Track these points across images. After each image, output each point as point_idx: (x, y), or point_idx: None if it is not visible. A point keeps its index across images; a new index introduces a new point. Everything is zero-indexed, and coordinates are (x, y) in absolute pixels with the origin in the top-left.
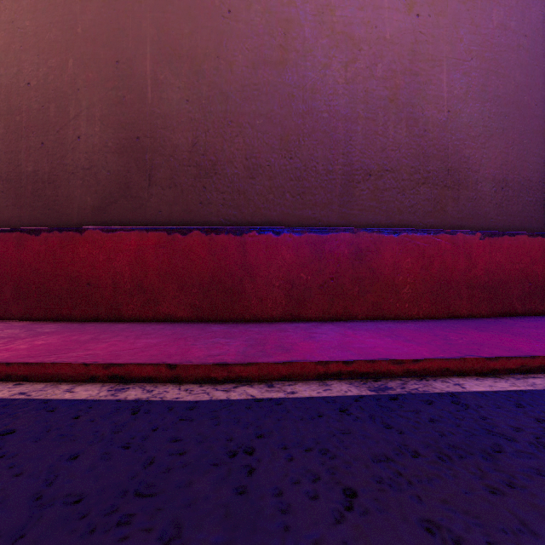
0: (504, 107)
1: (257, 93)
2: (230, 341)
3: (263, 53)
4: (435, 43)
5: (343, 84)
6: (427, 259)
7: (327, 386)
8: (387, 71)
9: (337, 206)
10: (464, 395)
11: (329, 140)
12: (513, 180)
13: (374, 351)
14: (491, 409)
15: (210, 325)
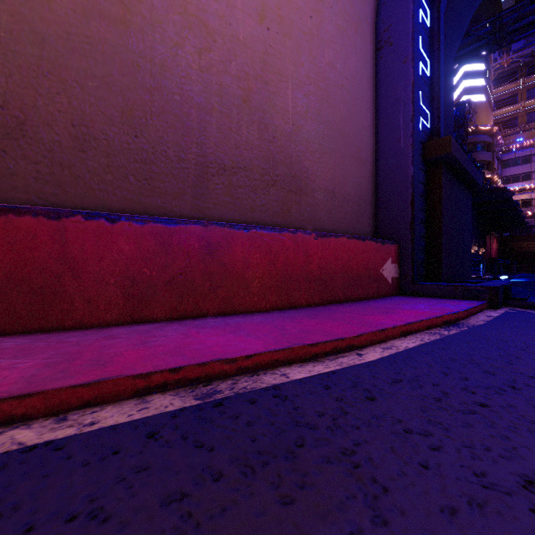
0: (333, 132)
1: (89, 48)
2: (19, 362)
3: (98, 2)
4: (282, 60)
5: (197, 71)
6: (274, 255)
7: (145, 403)
8: (241, 71)
9: (191, 197)
10: (286, 386)
11: (182, 126)
12: (338, 193)
13: (210, 351)
14: (305, 396)
15: (2, 340)
